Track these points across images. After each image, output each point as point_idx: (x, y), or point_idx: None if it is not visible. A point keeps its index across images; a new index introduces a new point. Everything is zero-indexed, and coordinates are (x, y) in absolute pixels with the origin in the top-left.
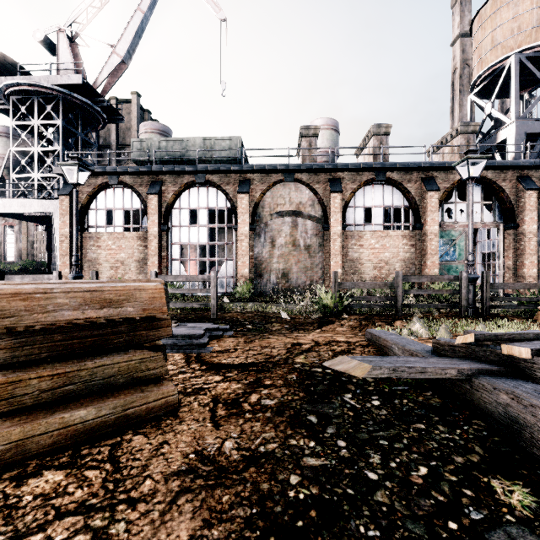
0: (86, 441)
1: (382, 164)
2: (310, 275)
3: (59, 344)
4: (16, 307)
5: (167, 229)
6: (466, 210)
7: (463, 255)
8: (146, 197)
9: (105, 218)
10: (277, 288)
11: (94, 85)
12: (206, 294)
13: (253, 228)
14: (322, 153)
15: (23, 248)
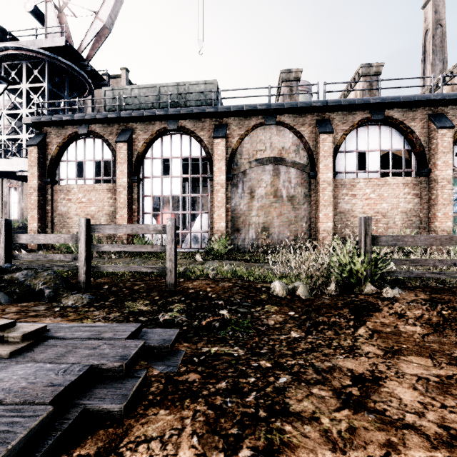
0: None
1: (382, 98)
2: (293, 229)
3: None
4: None
5: (138, 180)
6: None
7: None
8: (116, 147)
9: (75, 171)
10: (256, 243)
11: (79, 50)
12: (179, 250)
13: (230, 177)
14: None
15: (24, 207)
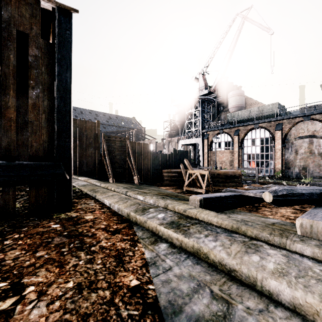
0: (232, 187)
1: None
2: (321, 169)
3: (229, 177)
4: (226, 173)
5: (241, 148)
6: None
7: None
8: (233, 136)
9: (218, 145)
10: (299, 174)
11: (211, 90)
12: (259, 175)
13: (284, 145)
14: None
15: None
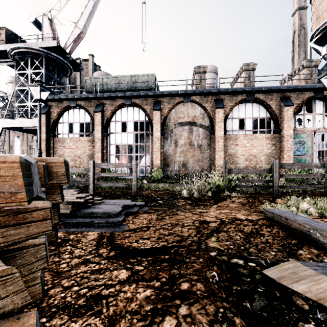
0: None
1: (252, 88)
2: (201, 165)
3: None
4: None
5: (107, 134)
6: (312, 119)
7: (310, 151)
8: (93, 114)
9: (68, 129)
10: (179, 173)
11: (64, 47)
12: (132, 178)
13: (163, 133)
14: (207, 87)
15: (24, 149)
